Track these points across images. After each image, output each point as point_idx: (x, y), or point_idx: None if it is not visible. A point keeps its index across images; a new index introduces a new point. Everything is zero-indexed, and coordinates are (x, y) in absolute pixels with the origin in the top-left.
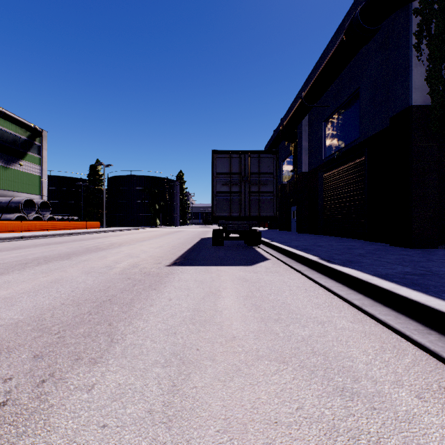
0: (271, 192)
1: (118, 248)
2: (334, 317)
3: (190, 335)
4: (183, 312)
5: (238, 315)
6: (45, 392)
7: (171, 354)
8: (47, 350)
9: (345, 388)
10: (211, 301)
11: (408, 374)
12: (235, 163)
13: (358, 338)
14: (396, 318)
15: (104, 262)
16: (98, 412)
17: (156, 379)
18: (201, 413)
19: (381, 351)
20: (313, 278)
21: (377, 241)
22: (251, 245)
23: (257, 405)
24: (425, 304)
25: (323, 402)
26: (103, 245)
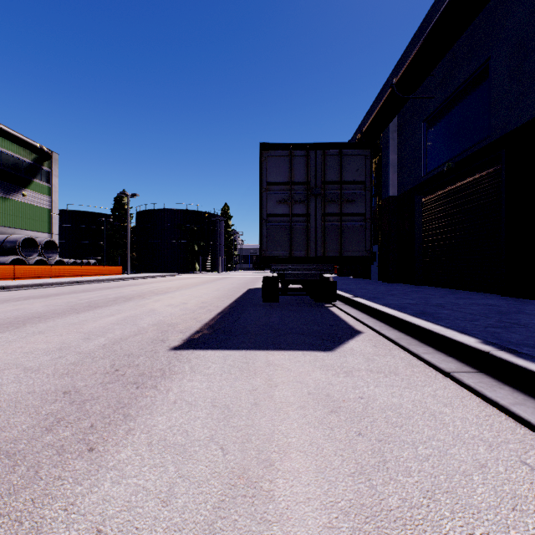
0: (361, 214)
1: (119, 306)
2: None
3: None
4: None
5: None
6: None
7: None
8: None
9: None
10: None
11: None
12: (299, 166)
13: None
14: None
15: (67, 337)
16: None
17: None
18: None
19: None
20: (509, 407)
21: (525, 297)
22: (321, 302)
23: None
24: None
25: None
26: (104, 299)
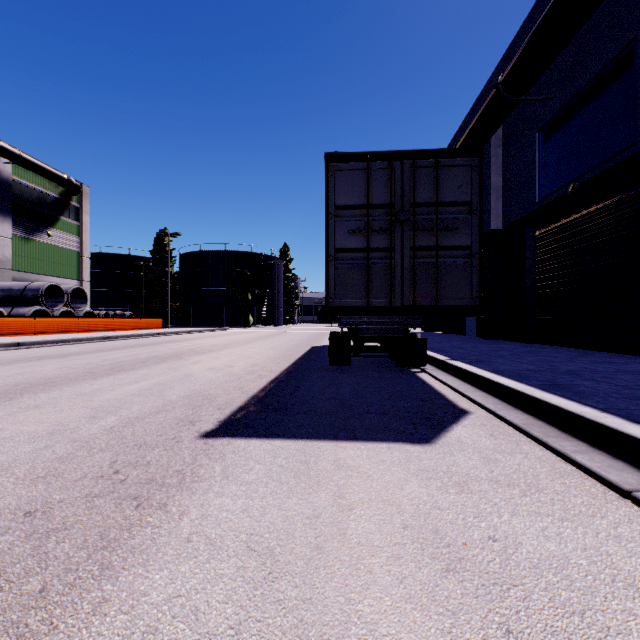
0: (466, 247)
1: (148, 369)
2: None
3: None
4: None
5: None
6: None
7: None
8: None
9: None
10: None
11: None
12: (379, 182)
13: None
14: None
15: (67, 414)
16: None
17: None
18: None
19: None
20: None
21: None
22: (405, 365)
23: None
24: None
25: None
26: (132, 360)
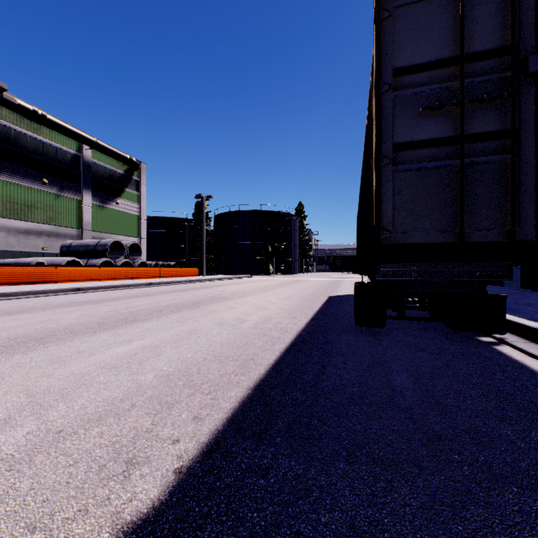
0: None
1: (156, 321)
2: None
3: None
4: None
5: None
6: None
7: None
8: None
9: None
10: None
11: None
12: (483, 9)
13: None
14: None
15: None
16: None
17: None
18: None
19: None
20: None
21: None
22: (463, 330)
23: None
24: None
25: None
26: (151, 308)
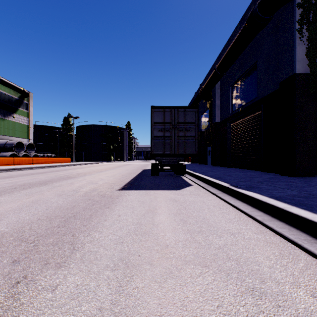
0: (193, 136)
1: (83, 177)
2: (242, 229)
3: (133, 244)
4: (129, 225)
5: (170, 228)
6: (18, 292)
7: (118, 260)
8: (23, 256)
9: (254, 288)
10: (150, 217)
11: (303, 276)
12: (167, 115)
13: (262, 247)
14: (290, 231)
15: (72, 187)
16: (59, 310)
17: (106, 281)
18: (141, 310)
19: (280, 257)
20: (225, 199)
21: (270, 172)
22: (179, 175)
23: (186, 303)
24: (311, 220)
25: (238, 301)
26: (72, 174)
